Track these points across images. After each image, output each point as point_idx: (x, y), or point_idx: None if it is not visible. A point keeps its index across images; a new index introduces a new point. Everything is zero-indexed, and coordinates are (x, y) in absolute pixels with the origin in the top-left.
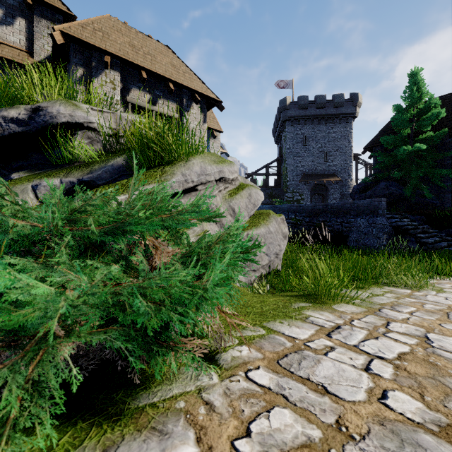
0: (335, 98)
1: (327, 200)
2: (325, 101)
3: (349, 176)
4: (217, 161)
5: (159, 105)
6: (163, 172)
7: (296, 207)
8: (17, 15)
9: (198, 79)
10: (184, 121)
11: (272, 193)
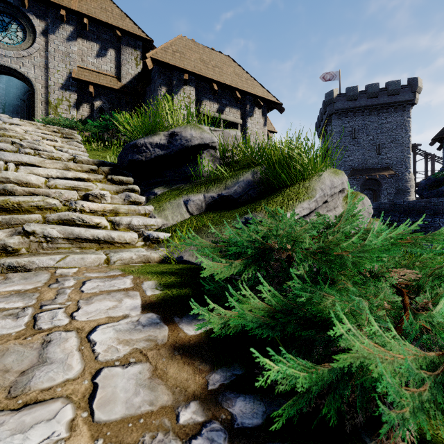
0: (390, 85)
1: (379, 195)
2: (377, 90)
3: (406, 169)
4: (333, 172)
5: (225, 113)
6: (306, 188)
7: None
8: (109, 47)
9: (259, 84)
10: (248, 126)
11: None
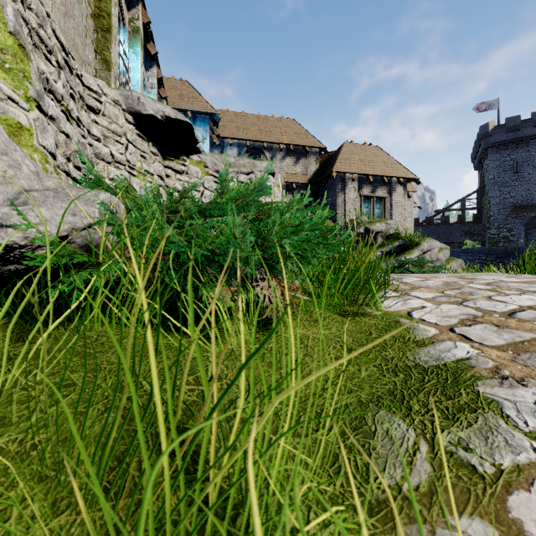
0: None
1: None
2: None
3: None
4: (431, 241)
5: (377, 192)
6: (417, 249)
7: (487, 250)
8: (300, 157)
9: (401, 165)
10: (392, 198)
11: (470, 230)
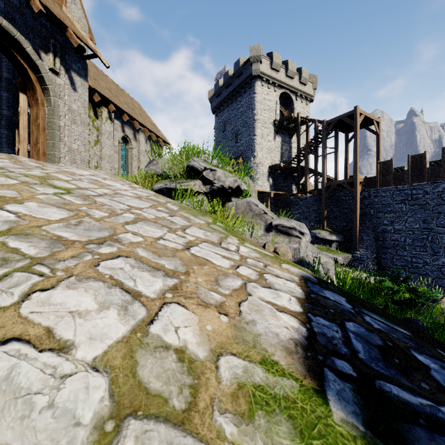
0: (234, 68)
1: None
2: (228, 77)
3: (252, 153)
4: None
5: None
6: None
7: None
8: None
9: None
10: None
11: None
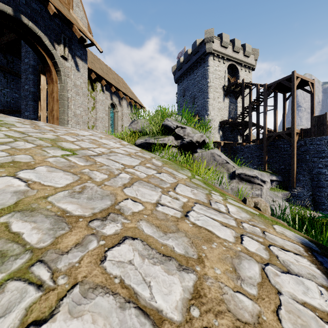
0: (192, 48)
1: None
2: (187, 55)
3: (206, 112)
4: None
5: None
6: None
7: None
8: None
9: None
10: None
11: None
